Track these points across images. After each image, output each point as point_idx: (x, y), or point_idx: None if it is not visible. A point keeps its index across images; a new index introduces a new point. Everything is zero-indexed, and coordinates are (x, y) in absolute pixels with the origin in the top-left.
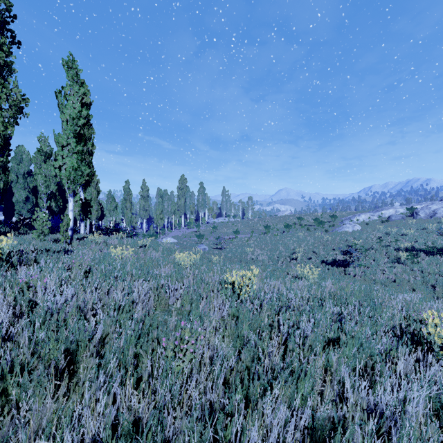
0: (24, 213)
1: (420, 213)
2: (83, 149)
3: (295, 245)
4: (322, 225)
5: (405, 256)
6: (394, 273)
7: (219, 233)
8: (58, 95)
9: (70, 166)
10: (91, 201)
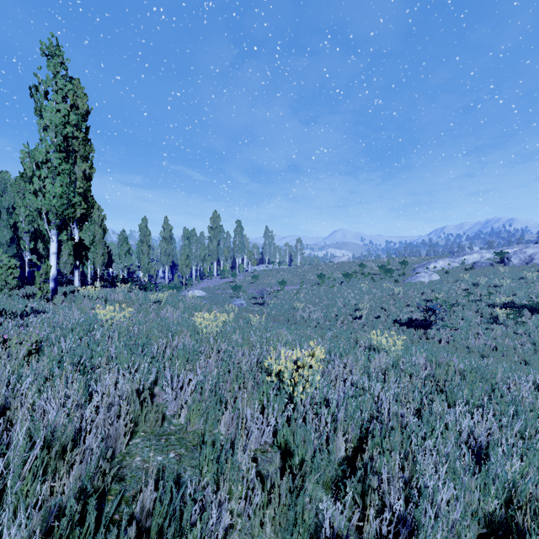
0: (9, 258)
1: (513, 259)
2: (71, 168)
3: (358, 299)
4: (390, 274)
5: (505, 314)
6: (493, 338)
7: (261, 284)
8: (34, 92)
9: (52, 191)
10: (94, 242)
